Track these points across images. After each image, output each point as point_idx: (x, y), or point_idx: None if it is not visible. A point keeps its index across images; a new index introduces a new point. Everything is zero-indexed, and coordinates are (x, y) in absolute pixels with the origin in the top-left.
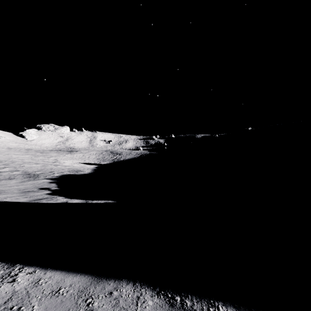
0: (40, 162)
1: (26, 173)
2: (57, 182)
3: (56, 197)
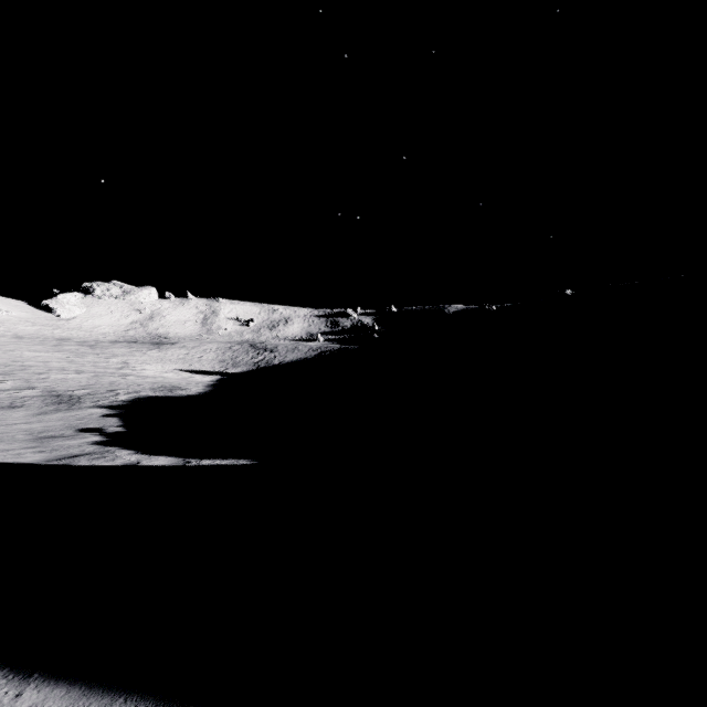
0: (88, 369)
1: (52, 394)
2: (123, 415)
3: (114, 451)
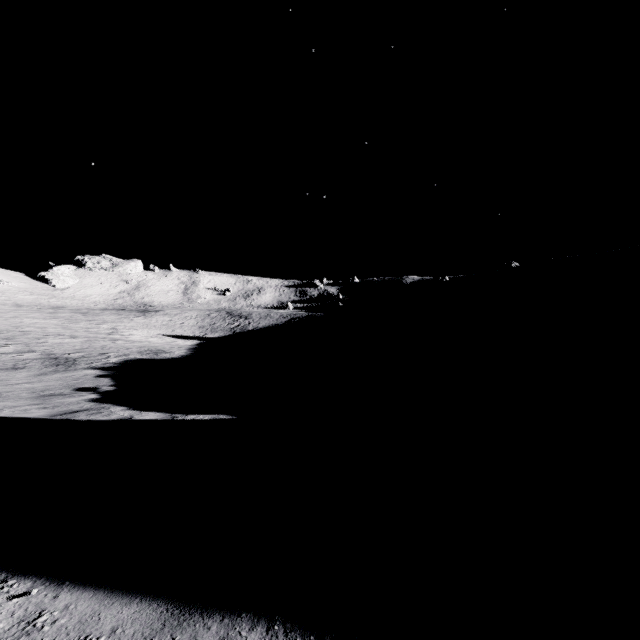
0: (81, 334)
1: (50, 357)
2: (114, 375)
3: (109, 407)
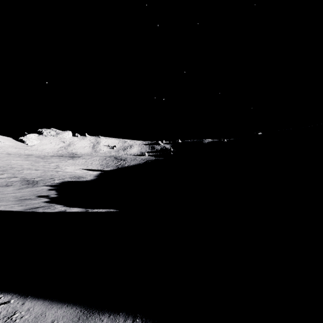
0: (40, 168)
1: (25, 180)
2: (57, 189)
3: (54, 205)
